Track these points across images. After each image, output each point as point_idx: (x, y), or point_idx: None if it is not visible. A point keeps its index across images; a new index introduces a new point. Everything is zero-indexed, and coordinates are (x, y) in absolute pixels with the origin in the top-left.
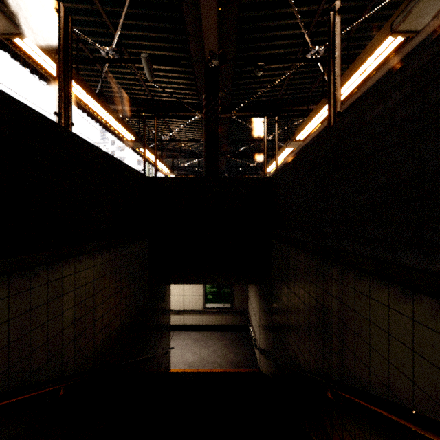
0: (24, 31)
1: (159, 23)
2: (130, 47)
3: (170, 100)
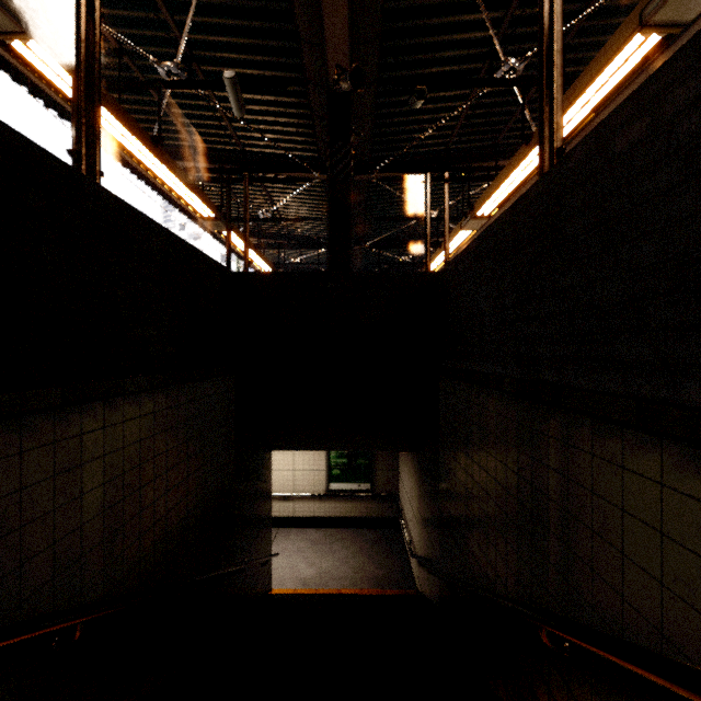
0: (27, 27)
1: (253, 20)
2: (207, 63)
3: (271, 152)
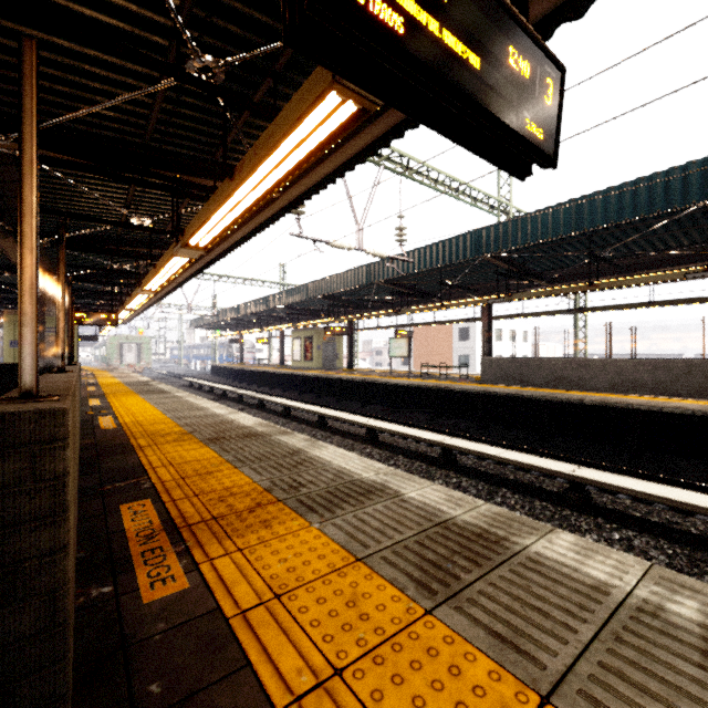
0: None
1: None
2: None
3: None
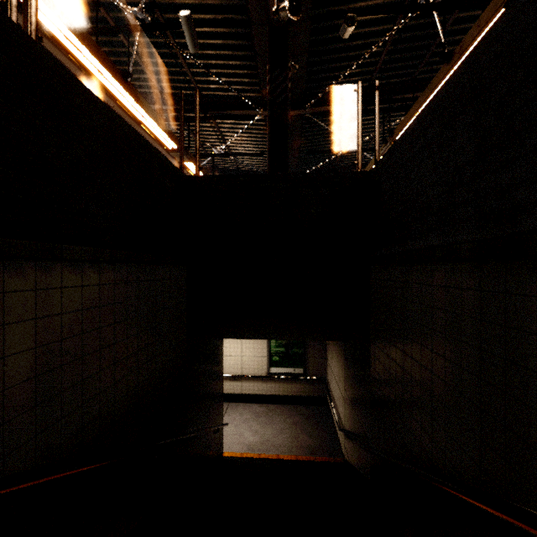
0: None
1: None
2: (167, 11)
3: (223, 94)
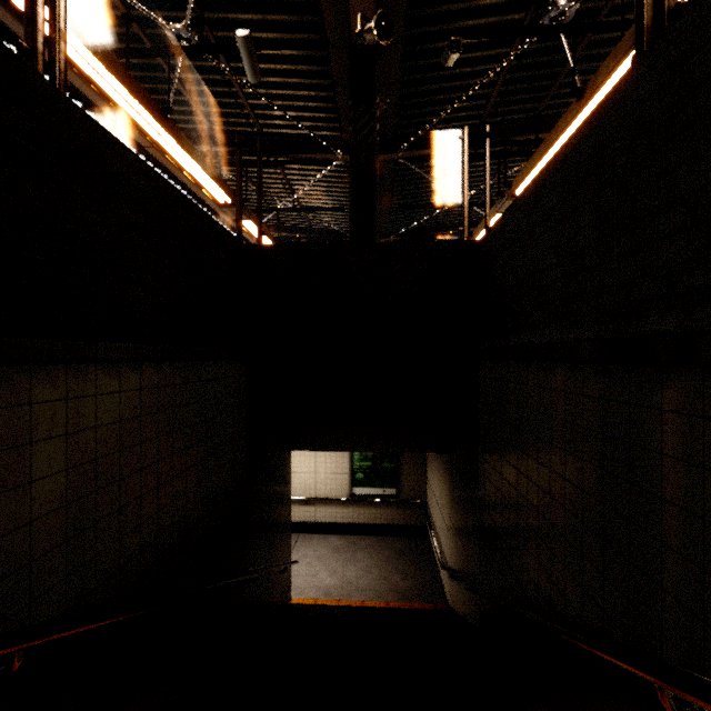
0: None
1: None
2: (220, 28)
3: (291, 132)
